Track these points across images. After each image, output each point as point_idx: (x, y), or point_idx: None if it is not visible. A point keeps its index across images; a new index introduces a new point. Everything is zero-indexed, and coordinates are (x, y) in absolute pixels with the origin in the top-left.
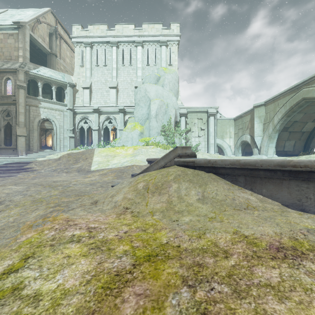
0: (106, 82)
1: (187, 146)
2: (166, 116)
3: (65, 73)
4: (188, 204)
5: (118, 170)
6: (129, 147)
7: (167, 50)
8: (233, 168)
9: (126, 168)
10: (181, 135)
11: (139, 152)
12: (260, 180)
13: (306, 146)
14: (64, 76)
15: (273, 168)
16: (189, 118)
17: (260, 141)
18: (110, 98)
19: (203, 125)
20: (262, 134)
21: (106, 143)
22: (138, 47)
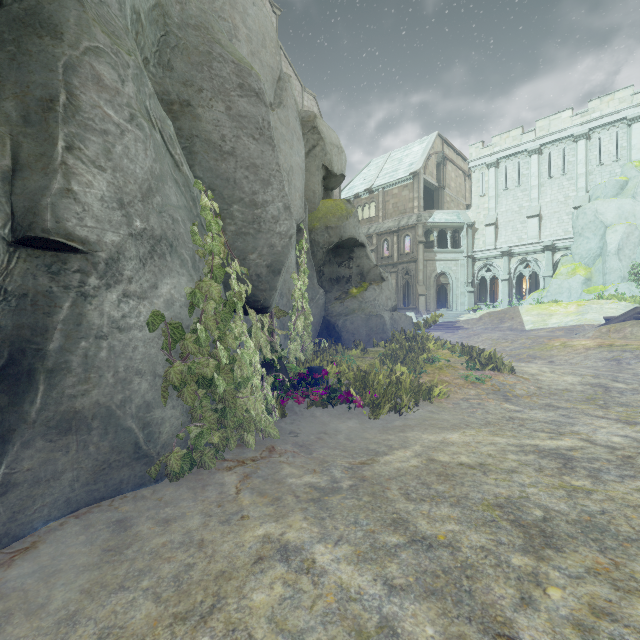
0: (519, 210)
1: None
2: (639, 249)
3: (451, 204)
4: (636, 336)
5: (564, 328)
6: (569, 304)
7: None
8: None
9: (574, 327)
10: None
11: (587, 309)
12: None
13: None
14: (458, 215)
15: None
16: None
17: None
18: (528, 232)
19: None
20: None
21: (516, 296)
22: (579, 142)
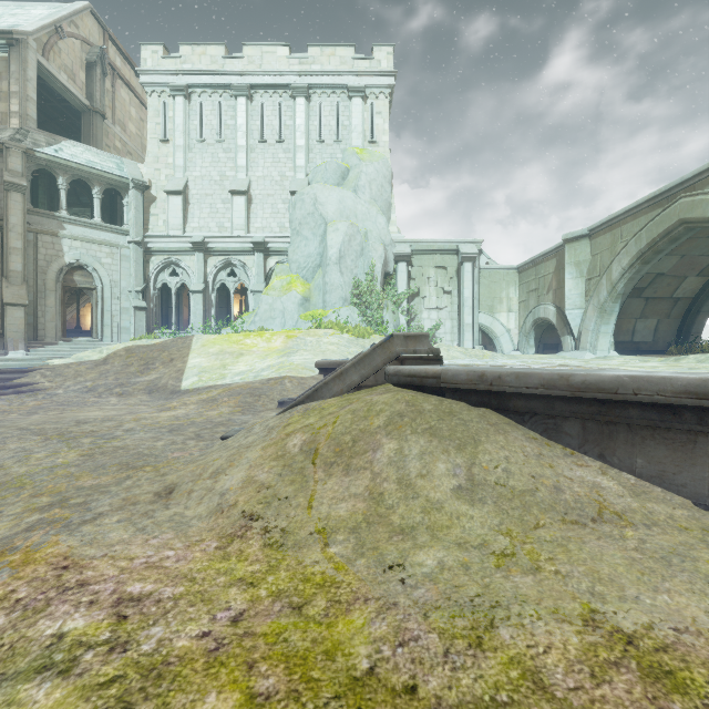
0: (222, 181)
1: (418, 335)
2: (362, 261)
3: (126, 157)
4: (430, 503)
5: (246, 389)
6: (275, 334)
7: (365, 109)
8: (549, 397)
9: (267, 385)
10: (399, 305)
11: (300, 344)
12: (628, 432)
13: (683, 331)
14: (121, 164)
15: (673, 401)
16: (416, 266)
17: (578, 319)
18: (232, 217)
19: (448, 283)
20: (584, 304)
21: (223, 323)
22: (298, 99)
